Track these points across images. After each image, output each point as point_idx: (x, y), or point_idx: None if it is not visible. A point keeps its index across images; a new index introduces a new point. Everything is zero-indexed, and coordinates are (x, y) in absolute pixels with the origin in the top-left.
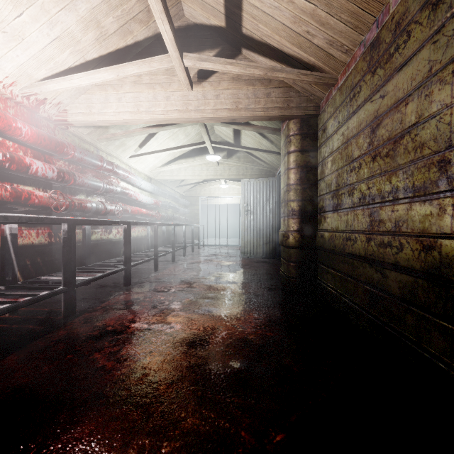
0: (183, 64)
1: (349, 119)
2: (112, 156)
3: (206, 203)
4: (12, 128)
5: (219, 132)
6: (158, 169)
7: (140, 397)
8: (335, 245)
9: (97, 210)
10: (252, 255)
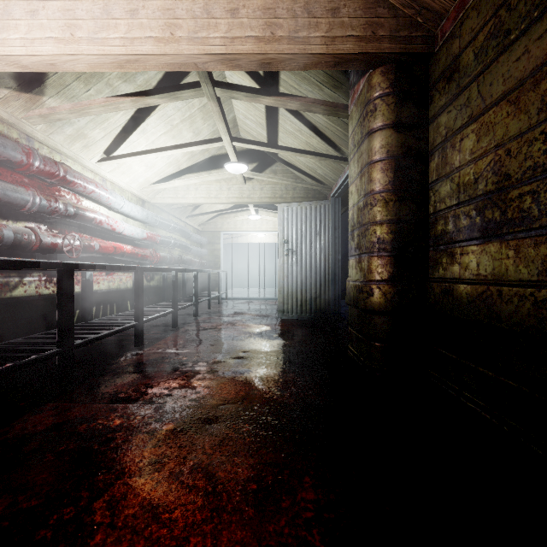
0: None
1: None
2: (64, 155)
3: (231, 242)
4: None
5: (246, 133)
6: (153, 186)
7: None
8: (498, 314)
9: (18, 242)
10: (294, 315)
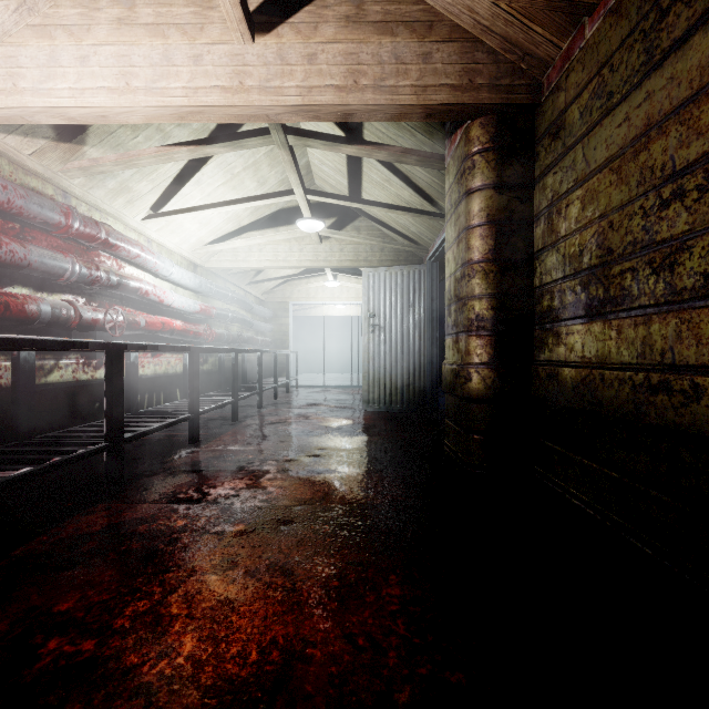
0: None
1: (655, 69)
2: (104, 212)
3: (302, 314)
4: None
5: (322, 181)
6: (208, 248)
7: None
8: (600, 400)
9: (56, 319)
10: (382, 406)
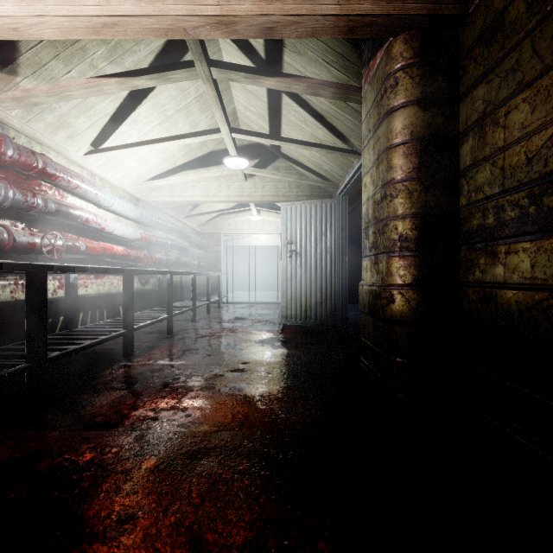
0: None
1: None
2: (45, 146)
3: (232, 244)
4: None
5: (247, 127)
6: (147, 183)
7: None
8: None
9: None
10: (298, 321)
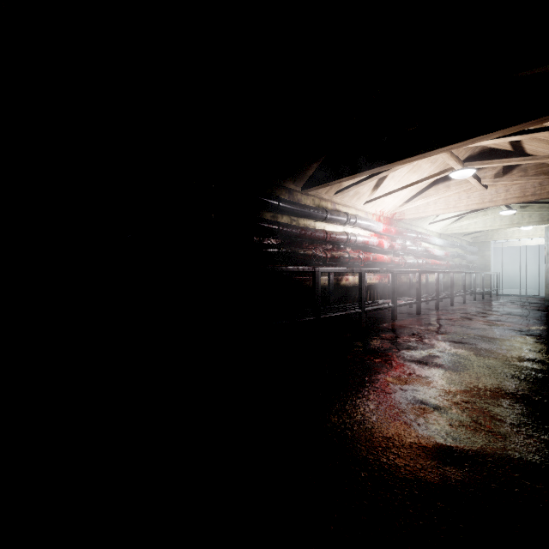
0: (481, 185)
1: None
2: (417, 227)
3: (500, 246)
4: (390, 231)
5: None
6: (448, 227)
7: (469, 328)
8: None
9: (414, 264)
10: None
